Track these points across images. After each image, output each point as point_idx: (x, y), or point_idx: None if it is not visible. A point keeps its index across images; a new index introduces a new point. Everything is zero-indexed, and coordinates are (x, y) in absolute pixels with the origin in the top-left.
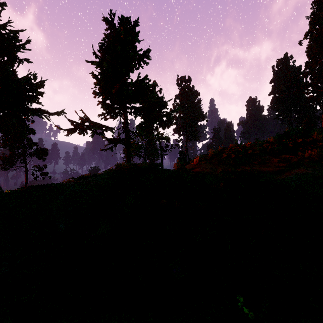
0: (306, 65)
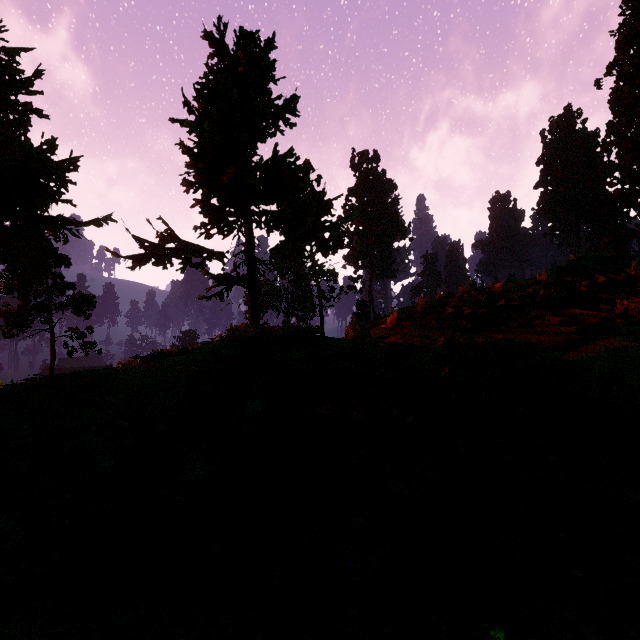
0: (609, 128)
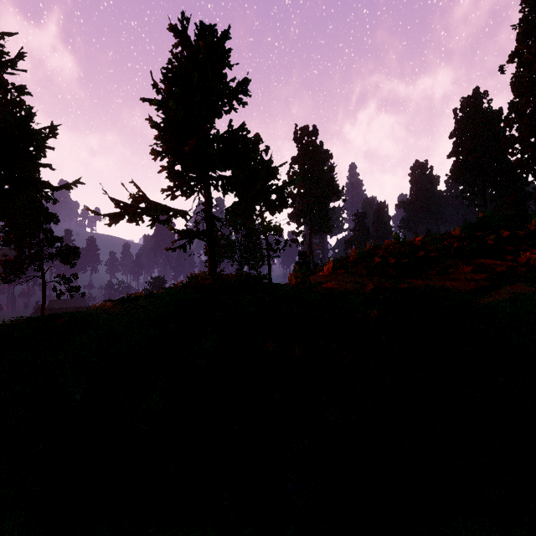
0: (511, 107)
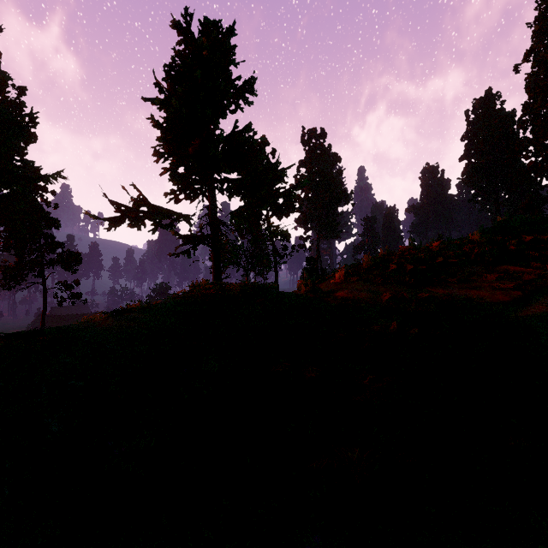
0: (525, 108)
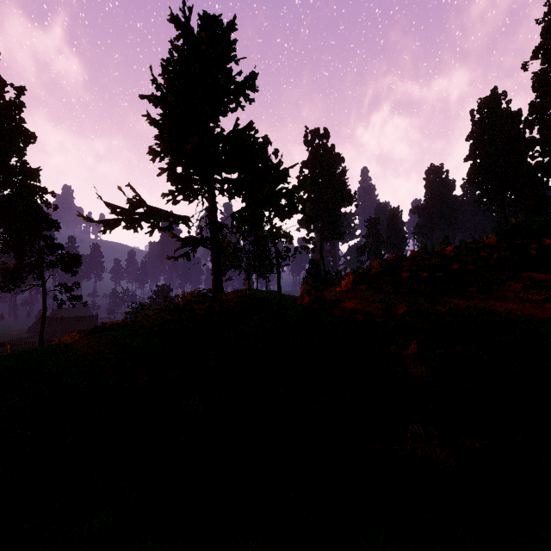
0: (531, 108)
